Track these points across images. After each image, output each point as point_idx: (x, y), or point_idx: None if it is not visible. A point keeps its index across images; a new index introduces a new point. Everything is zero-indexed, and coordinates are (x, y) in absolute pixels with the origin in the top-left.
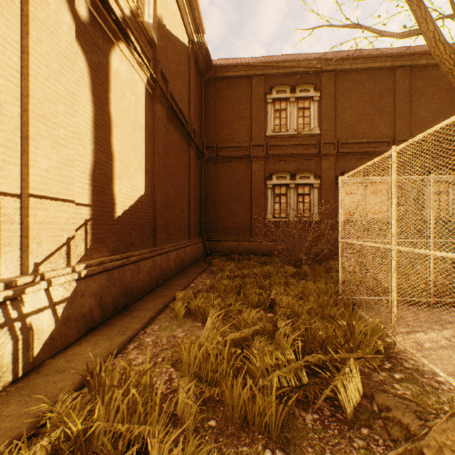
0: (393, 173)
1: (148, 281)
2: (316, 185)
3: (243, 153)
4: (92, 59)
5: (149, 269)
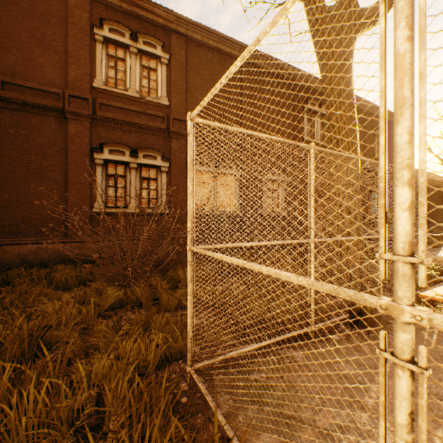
0: None
1: None
2: (164, 169)
3: (52, 103)
4: None
5: None
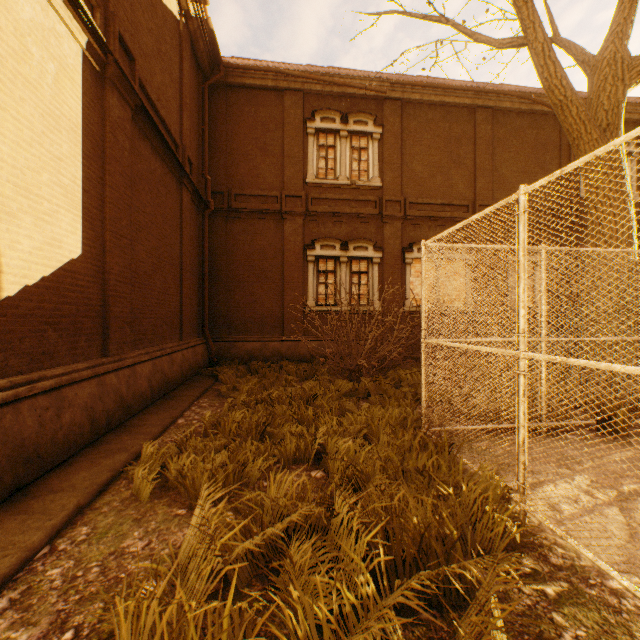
0: (523, 229)
1: (86, 425)
2: (376, 260)
3: (271, 207)
4: None
5: (89, 401)
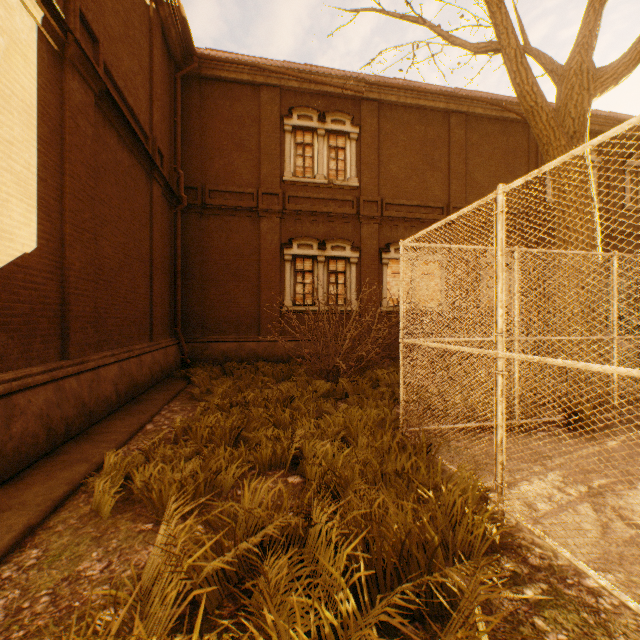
0: (501, 229)
1: (41, 434)
2: (353, 260)
3: (247, 204)
4: None
5: (44, 408)
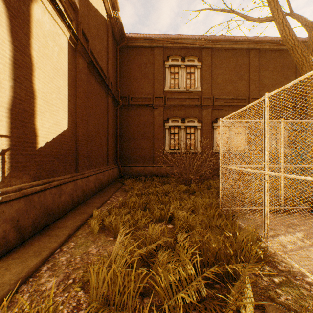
0: (266, 114)
1: (70, 201)
2: (198, 127)
3: (148, 103)
4: (10, 2)
5: (71, 191)
